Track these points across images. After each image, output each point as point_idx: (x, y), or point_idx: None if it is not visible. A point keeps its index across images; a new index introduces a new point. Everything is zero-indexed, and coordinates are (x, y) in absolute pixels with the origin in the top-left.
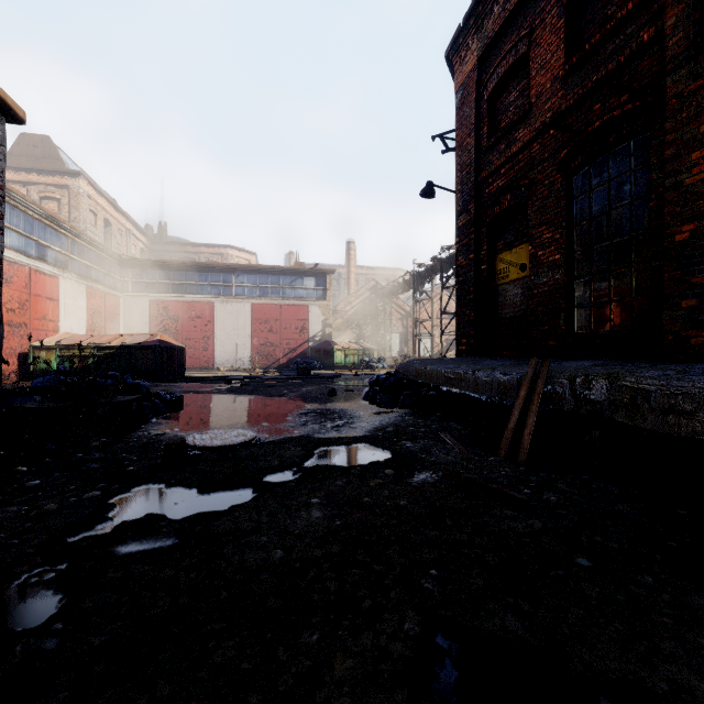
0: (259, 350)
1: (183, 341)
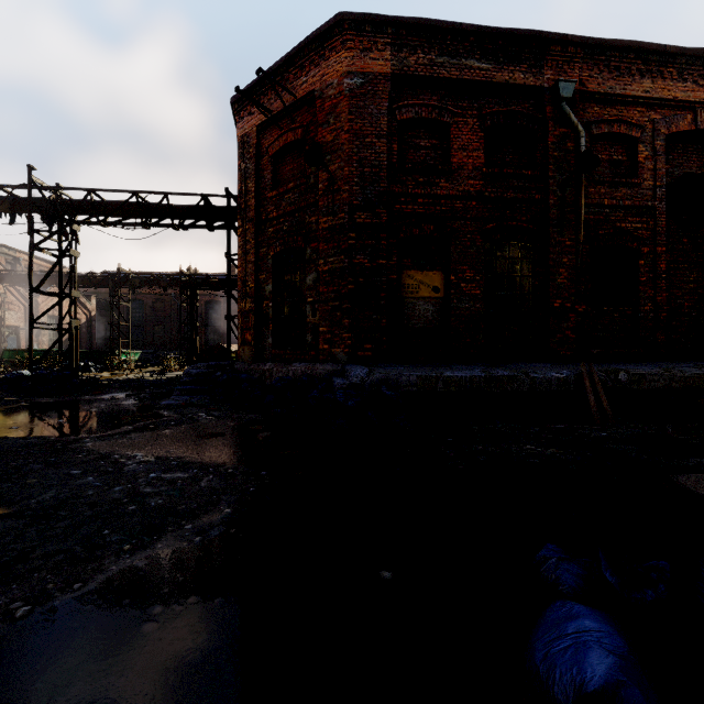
0: None
1: None
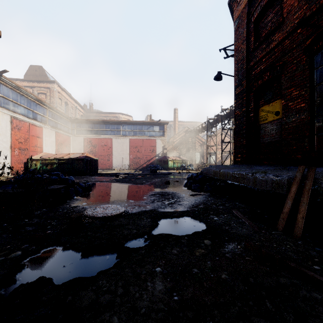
0: (132, 160)
1: (98, 156)
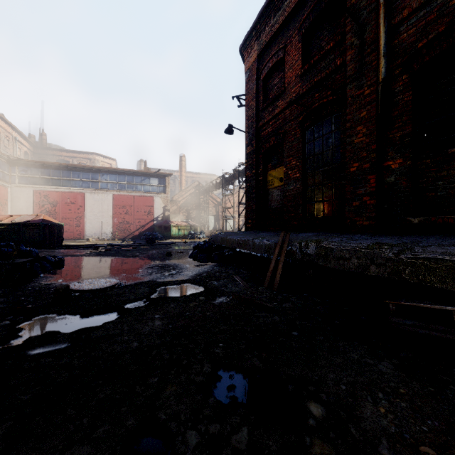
0: (118, 226)
1: (60, 220)
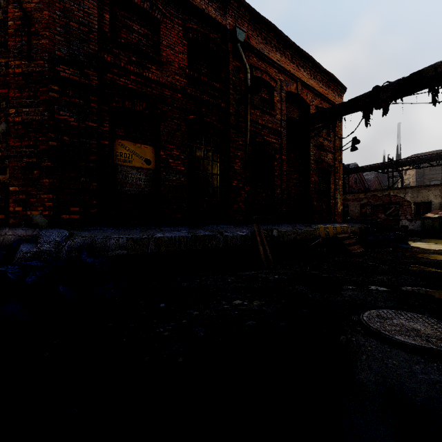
0: None
1: None
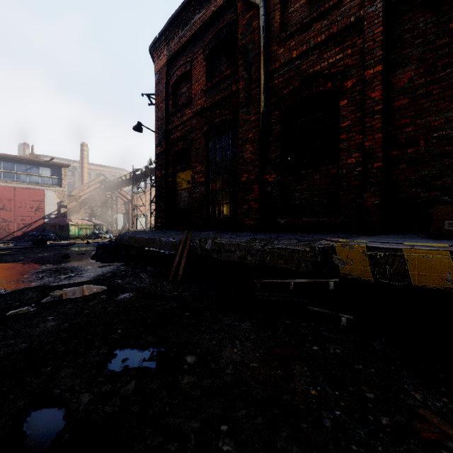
0: None
1: None
